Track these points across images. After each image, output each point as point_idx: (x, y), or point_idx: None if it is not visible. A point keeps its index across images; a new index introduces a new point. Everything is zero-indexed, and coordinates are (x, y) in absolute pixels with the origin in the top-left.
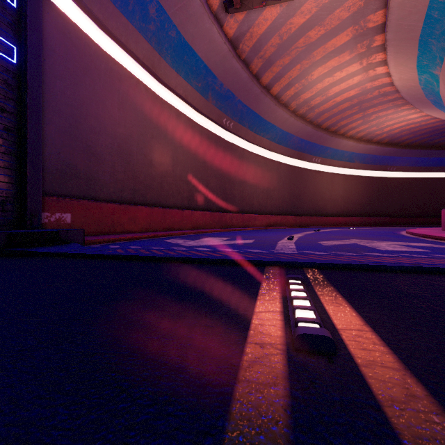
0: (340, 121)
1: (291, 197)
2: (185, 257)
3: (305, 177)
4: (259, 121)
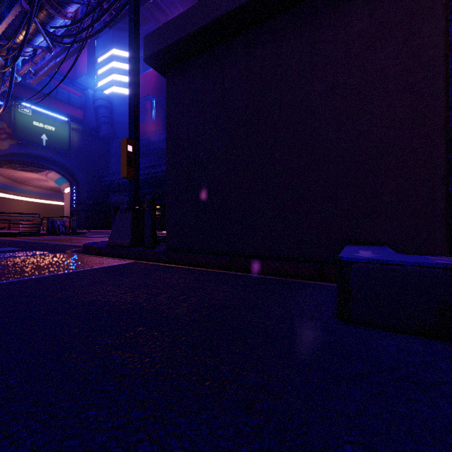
0: (27, 180)
1: None
2: None
3: (4, 202)
4: None
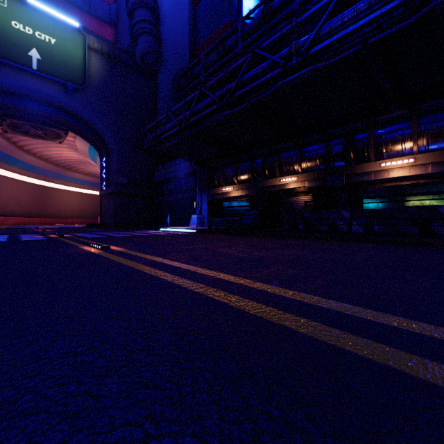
0: (72, 165)
1: (38, 205)
2: (15, 228)
3: (49, 192)
4: (13, 159)
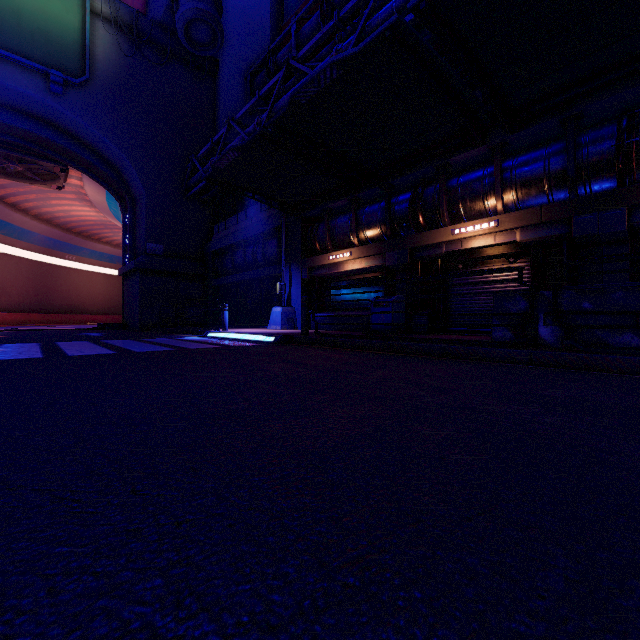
0: (92, 230)
1: (37, 293)
2: None
3: (57, 274)
4: None
